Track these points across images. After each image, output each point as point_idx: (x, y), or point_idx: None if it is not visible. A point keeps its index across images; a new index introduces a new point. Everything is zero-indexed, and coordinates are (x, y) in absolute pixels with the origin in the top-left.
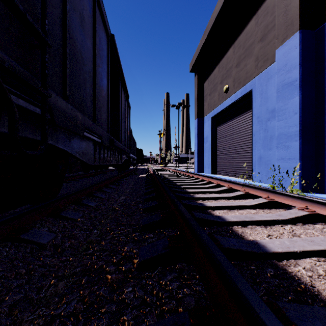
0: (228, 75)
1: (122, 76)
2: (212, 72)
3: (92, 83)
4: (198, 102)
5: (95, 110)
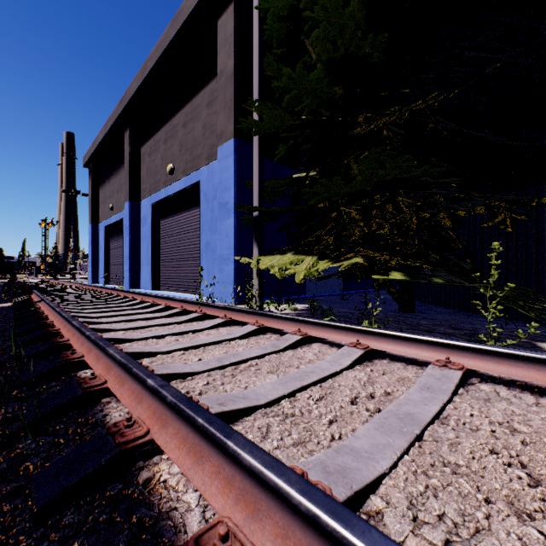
0: (114, 196)
1: None
2: (105, 181)
3: None
4: (93, 206)
5: None
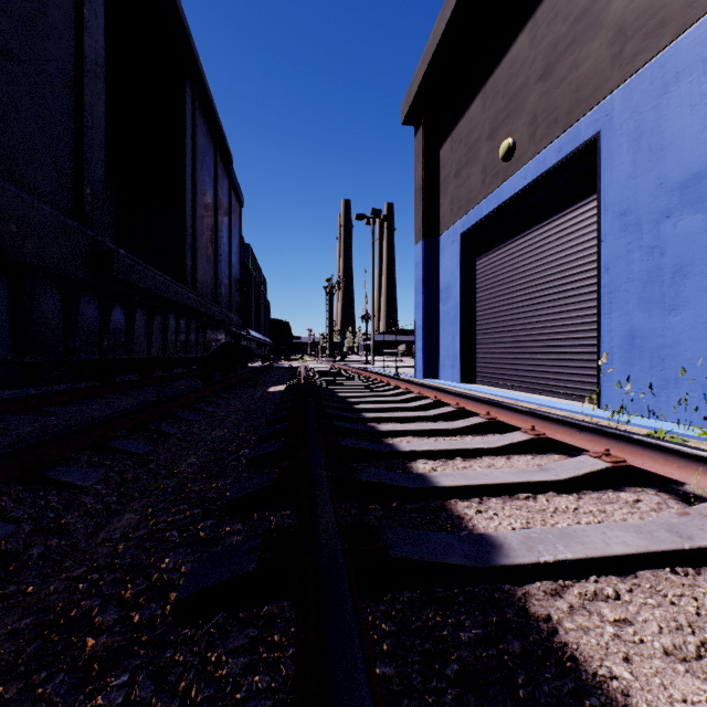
0: (513, 111)
1: (194, 65)
2: (462, 114)
3: None
4: (426, 197)
5: None
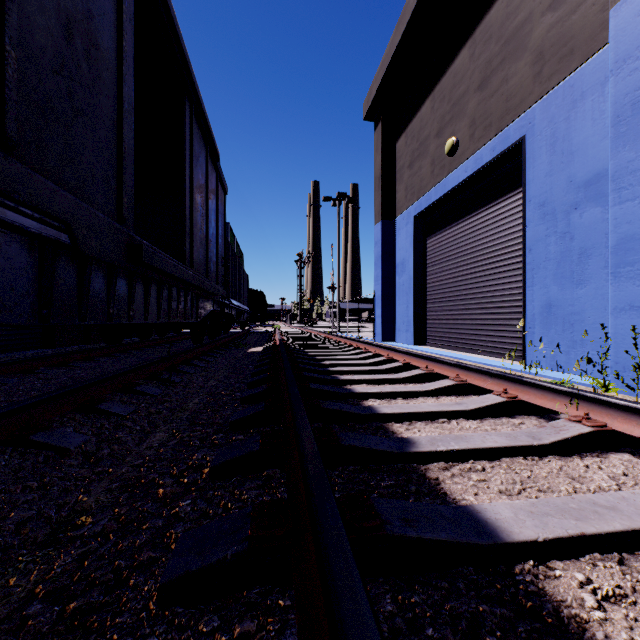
0: (457, 114)
1: (192, 87)
2: (415, 113)
3: None
4: (384, 184)
5: (3, 96)
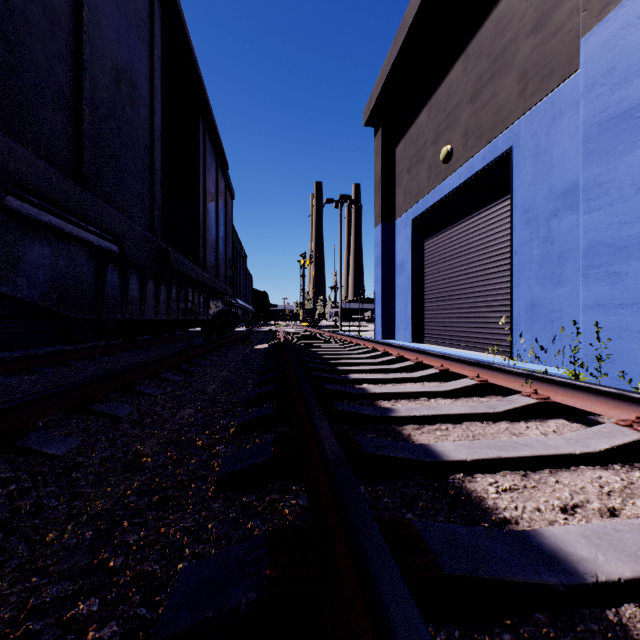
0: (451, 123)
1: (206, 106)
2: (413, 121)
3: (69, 55)
4: (384, 188)
5: (81, 145)
